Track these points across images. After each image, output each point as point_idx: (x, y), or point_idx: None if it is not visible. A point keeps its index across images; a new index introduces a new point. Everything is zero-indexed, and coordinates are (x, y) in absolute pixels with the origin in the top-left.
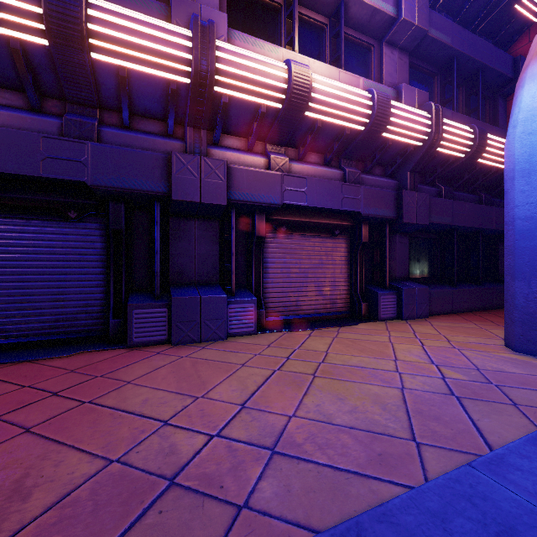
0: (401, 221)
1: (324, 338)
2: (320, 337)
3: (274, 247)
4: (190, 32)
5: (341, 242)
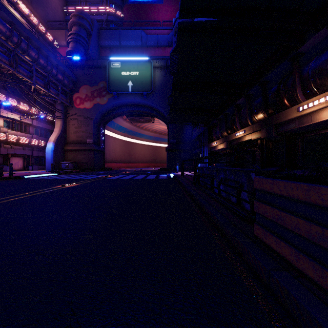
0: (33, 155)
1: (22, 171)
2: (22, 171)
3: (11, 159)
4: (5, 134)
5: (22, 158)
